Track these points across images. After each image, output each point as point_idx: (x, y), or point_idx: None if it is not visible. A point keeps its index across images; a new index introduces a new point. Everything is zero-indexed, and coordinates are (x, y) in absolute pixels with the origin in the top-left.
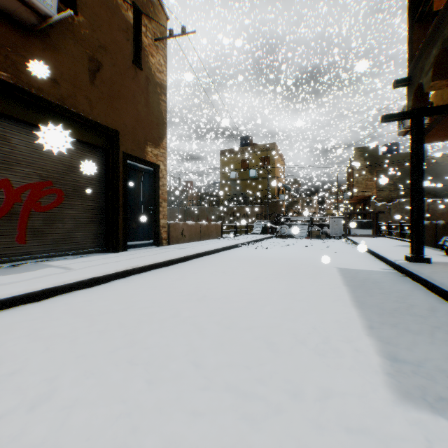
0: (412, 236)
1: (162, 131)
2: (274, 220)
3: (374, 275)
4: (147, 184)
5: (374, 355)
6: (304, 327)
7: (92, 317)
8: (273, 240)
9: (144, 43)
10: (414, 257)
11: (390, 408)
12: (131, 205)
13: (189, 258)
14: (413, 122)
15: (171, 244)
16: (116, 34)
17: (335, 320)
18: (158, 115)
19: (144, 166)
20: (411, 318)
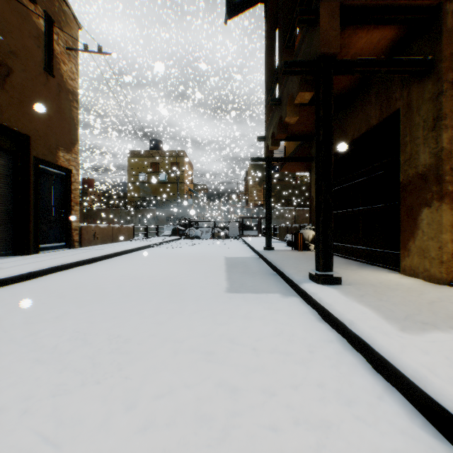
0: (266, 234)
1: (75, 136)
2: (183, 223)
3: (244, 259)
4: (59, 188)
5: (225, 285)
6: (197, 281)
7: (57, 291)
8: (182, 241)
9: (57, 50)
10: (267, 247)
11: (223, 294)
12: (42, 208)
13: (109, 257)
14: (267, 165)
15: (84, 246)
16: (28, 40)
17: (213, 278)
18: (71, 121)
19: (56, 171)
20: (249, 274)
